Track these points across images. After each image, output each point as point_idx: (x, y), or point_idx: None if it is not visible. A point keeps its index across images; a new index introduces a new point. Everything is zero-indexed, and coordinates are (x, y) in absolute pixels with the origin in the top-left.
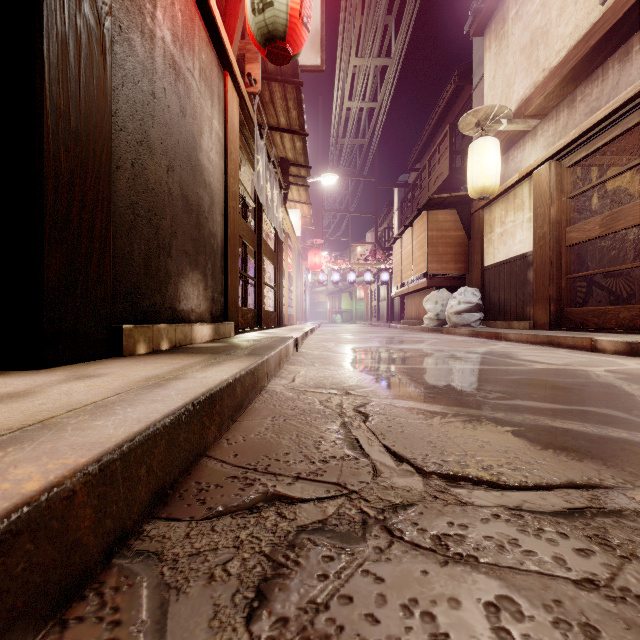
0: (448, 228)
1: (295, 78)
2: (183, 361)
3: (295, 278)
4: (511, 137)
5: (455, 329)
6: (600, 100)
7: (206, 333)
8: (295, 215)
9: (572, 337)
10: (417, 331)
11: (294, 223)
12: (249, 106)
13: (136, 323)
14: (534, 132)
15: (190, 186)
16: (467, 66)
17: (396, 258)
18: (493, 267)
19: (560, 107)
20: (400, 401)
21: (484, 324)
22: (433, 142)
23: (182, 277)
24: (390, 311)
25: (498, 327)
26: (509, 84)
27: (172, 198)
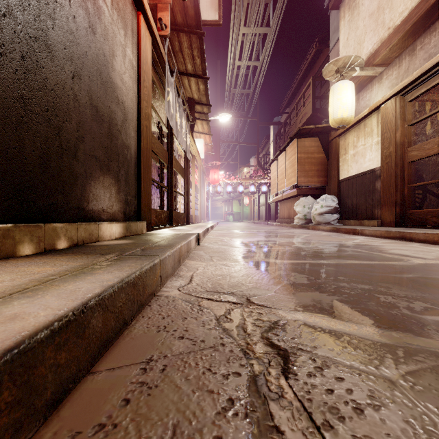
0: (312, 151)
1: (198, 29)
2: (50, 269)
3: (200, 189)
4: (361, 82)
5: (319, 226)
6: (437, 47)
7: (116, 231)
8: (200, 143)
9: (423, 233)
10: (289, 227)
11: (199, 149)
12: (160, 46)
13: (28, 222)
14: (380, 77)
15: (101, 98)
16: (325, 35)
17: (273, 175)
18: (347, 180)
19: (402, 56)
20: (315, 318)
21: (340, 222)
22: (299, 92)
23: (91, 180)
24: (268, 213)
25: (351, 224)
26: (360, 42)
27: (79, 104)
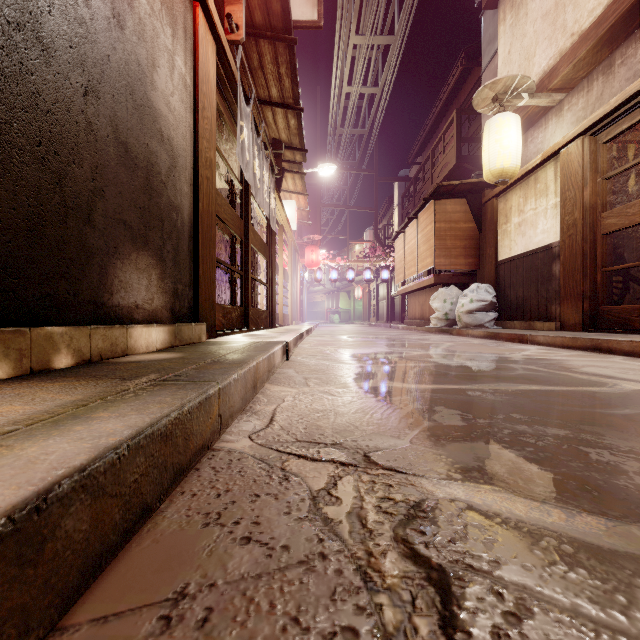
0: (457, 219)
1: (287, 34)
2: (18, 408)
3: (290, 275)
4: (530, 116)
5: (467, 330)
6: None
7: (157, 338)
8: (290, 207)
9: (629, 341)
10: (422, 332)
11: (289, 215)
12: (230, 58)
13: (5, 325)
14: (559, 107)
15: (133, 131)
16: (475, 47)
17: (398, 254)
18: (509, 261)
19: (593, 75)
20: (487, 495)
21: (499, 324)
22: (436, 133)
23: (117, 258)
24: (390, 311)
25: (516, 328)
26: (528, 56)
27: (95, 138)
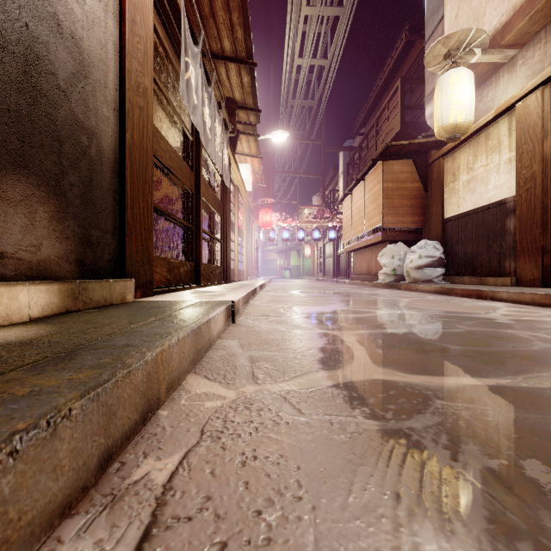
0: (404, 179)
1: None
2: None
3: (246, 233)
4: (478, 76)
5: (417, 285)
6: None
7: (32, 302)
8: (245, 169)
9: None
10: (369, 287)
11: (244, 177)
12: None
13: None
14: (512, 63)
15: None
16: (418, 20)
17: (345, 214)
18: (457, 218)
19: None
20: None
21: (446, 280)
22: (379, 105)
23: None
24: (336, 267)
25: (465, 283)
26: (477, 17)
27: None
